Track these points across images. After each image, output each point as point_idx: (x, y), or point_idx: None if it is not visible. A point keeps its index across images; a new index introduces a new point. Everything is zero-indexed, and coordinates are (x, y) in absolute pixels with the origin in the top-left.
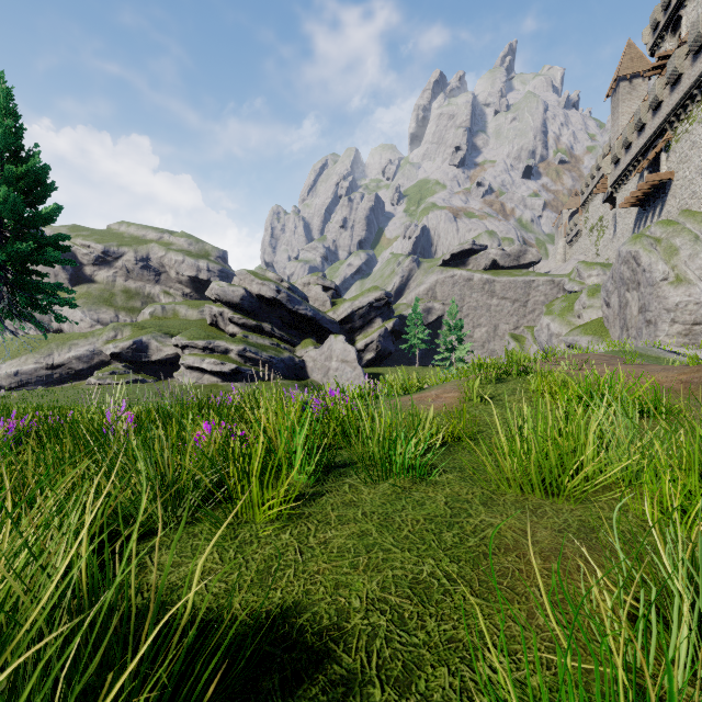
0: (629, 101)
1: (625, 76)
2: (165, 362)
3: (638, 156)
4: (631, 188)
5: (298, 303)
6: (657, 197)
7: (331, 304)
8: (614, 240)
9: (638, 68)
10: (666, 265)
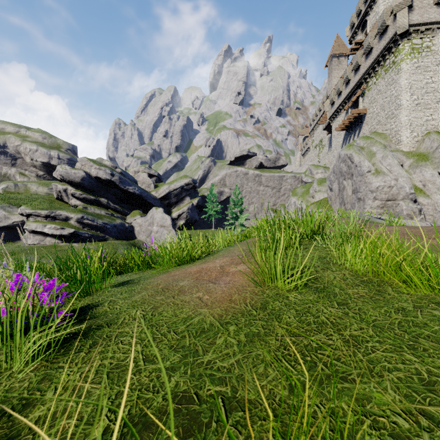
0: (337, 70)
1: (336, 55)
2: (12, 228)
3: (346, 99)
4: (341, 119)
5: (129, 184)
6: (357, 125)
7: (154, 186)
8: (329, 153)
9: (342, 51)
10: (369, 163)
